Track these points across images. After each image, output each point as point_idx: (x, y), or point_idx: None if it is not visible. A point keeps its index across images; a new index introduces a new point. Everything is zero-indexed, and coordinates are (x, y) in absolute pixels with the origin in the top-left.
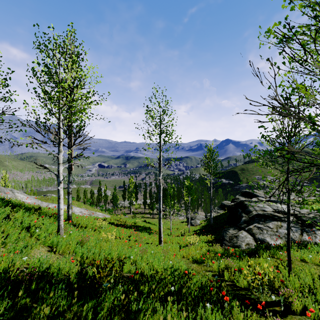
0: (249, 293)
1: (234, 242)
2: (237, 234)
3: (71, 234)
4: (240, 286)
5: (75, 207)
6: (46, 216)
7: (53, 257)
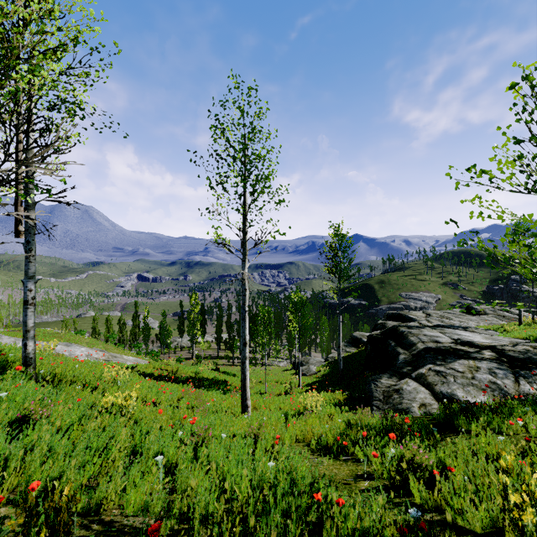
0: None
1: (396, 403)
2: (398, 387)
3: (3, 401)
4: (468, 527)
5: (78, 347)
6: None
7: None
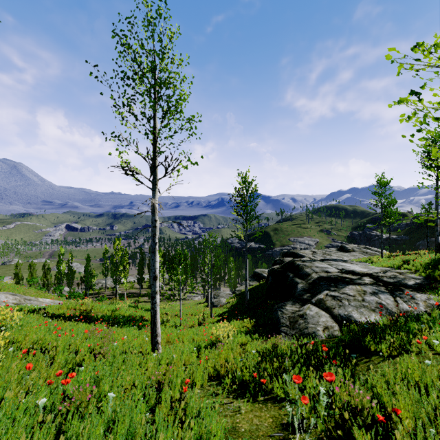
0: None
1: (302, 328)
2: (302, 312)
3: None
4: None
5: None
6: None
7: None
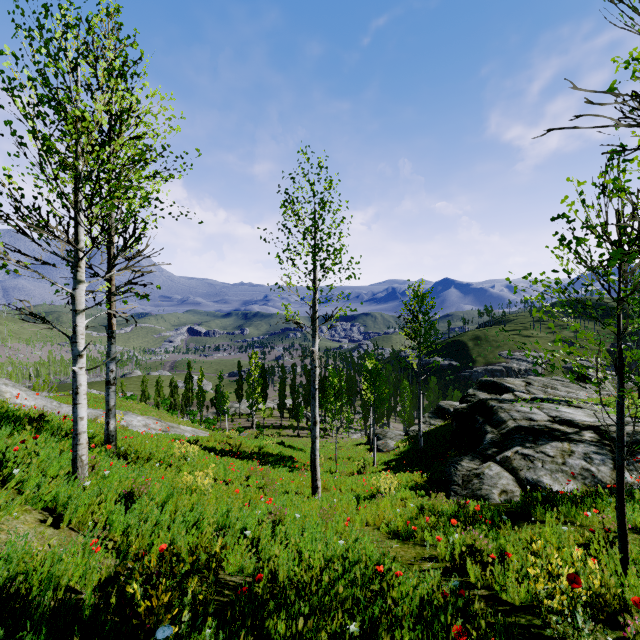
0: (536, 622)
1: (475, 488)
2: (479, 471)
3: (106, 478)
4: (510, 600)
5: (134, 416)
6: (55, 435)
7: (51, 537)
